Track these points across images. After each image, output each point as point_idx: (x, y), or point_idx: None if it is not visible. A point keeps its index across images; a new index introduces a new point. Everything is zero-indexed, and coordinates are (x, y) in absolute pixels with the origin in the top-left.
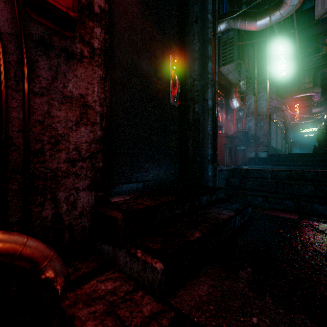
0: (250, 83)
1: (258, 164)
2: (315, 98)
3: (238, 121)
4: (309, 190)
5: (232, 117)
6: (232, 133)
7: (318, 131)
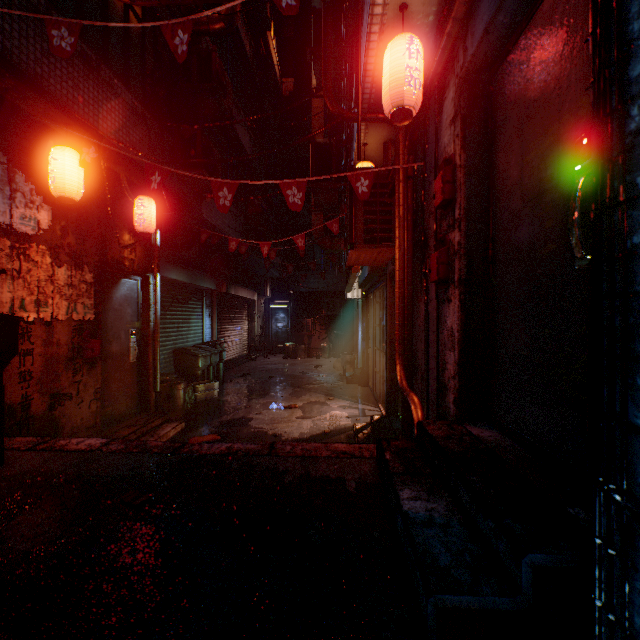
0: None
1: None
2: None
3: None
4: None
5: None
6: None
7: None
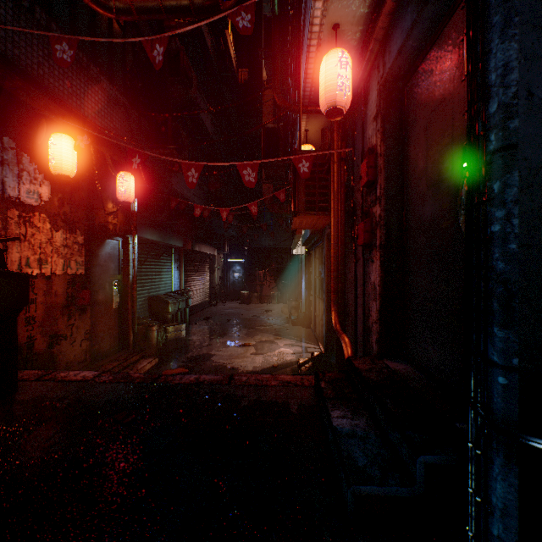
0: None
1: None
2: None
3: None
4: None
5: None
6: None
7: None
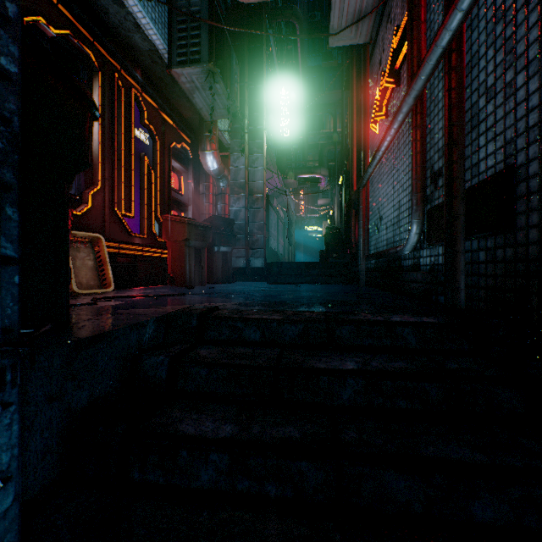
0: (237, 130)
1: (251, 279)
2: (322, 184)
3: (218, 198)
4: (355, 391)
5: (207, 189)
6: (206, 218)
7: (327, 229)
